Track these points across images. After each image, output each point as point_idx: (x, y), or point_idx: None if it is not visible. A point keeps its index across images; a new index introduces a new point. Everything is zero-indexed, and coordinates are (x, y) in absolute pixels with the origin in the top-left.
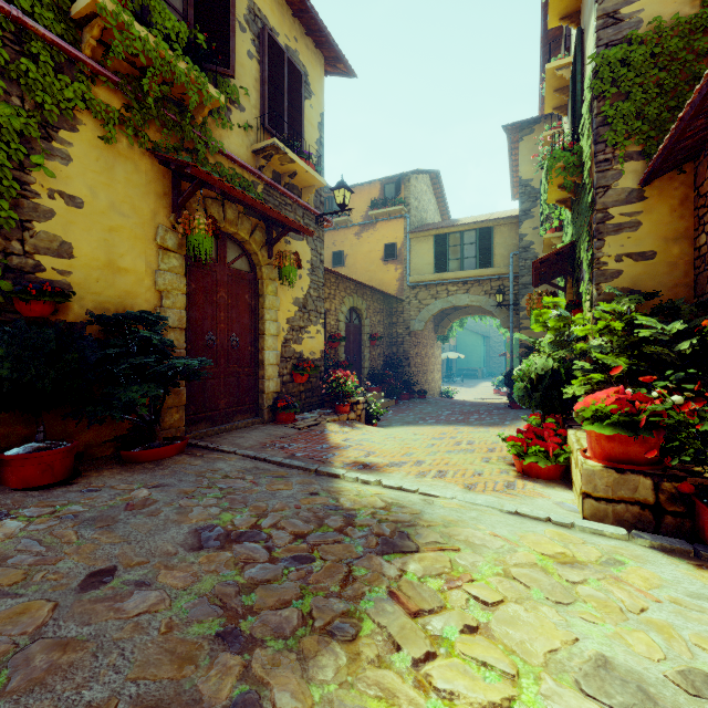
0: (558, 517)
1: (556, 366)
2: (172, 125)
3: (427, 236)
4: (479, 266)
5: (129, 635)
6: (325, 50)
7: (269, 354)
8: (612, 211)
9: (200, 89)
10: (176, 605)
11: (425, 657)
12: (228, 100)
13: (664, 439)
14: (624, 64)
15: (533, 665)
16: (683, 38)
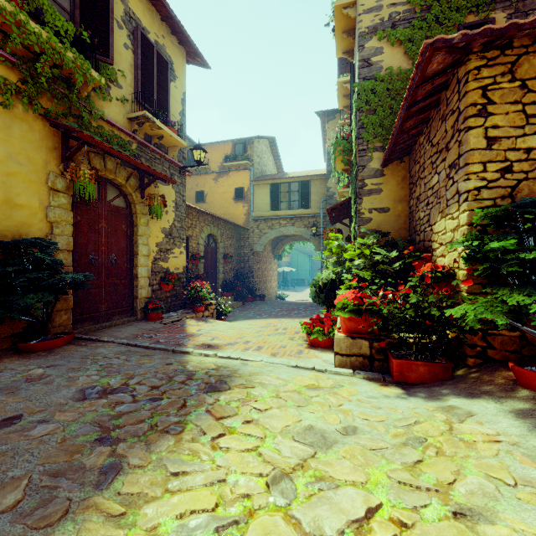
0: (319, 366)
1: (334, 277)
2: (61, 96)
3: (266, 184)
4: (301, 207)
5: (36, 446)
6: (187, 46)
7: (141, 269)
8: (367, 182)
9: (85, 72)
10: (68, 429)
11: (219, 436)
12: (108, 79)
13: (378, 319)
14: (373, 92)
15: (274, 432)
16: (403, 81)
